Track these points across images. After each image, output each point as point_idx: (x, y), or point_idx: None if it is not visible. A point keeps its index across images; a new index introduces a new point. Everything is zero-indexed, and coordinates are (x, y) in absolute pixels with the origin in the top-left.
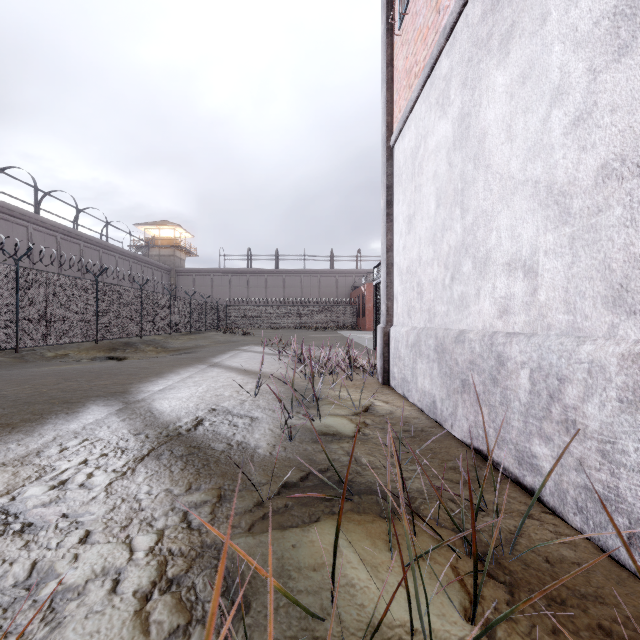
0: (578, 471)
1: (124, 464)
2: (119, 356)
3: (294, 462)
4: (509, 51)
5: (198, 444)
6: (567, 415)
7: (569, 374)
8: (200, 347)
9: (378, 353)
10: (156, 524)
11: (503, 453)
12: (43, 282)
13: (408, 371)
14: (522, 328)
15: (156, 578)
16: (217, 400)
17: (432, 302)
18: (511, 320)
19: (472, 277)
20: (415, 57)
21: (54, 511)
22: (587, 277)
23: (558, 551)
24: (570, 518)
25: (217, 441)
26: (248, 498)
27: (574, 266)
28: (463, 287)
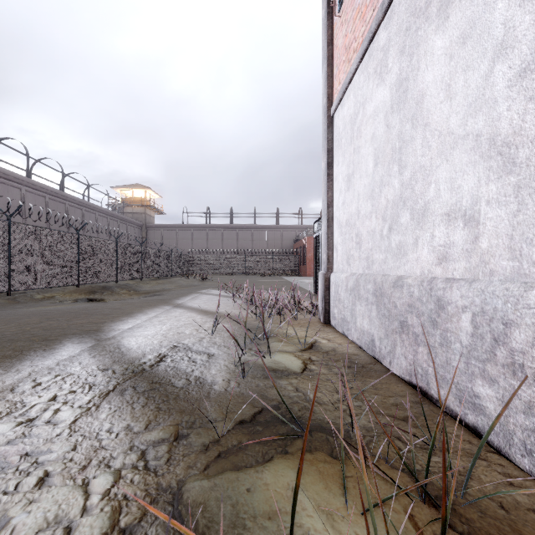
0: (527, 414)
1: (90, 400)
2: (97, 298)
3: (247, 398)
4: (448, 15)
5: (159, 380)
6: (514, 359)
7: (516, 319)
8: (166, 290)
9: (320, 296)
10: (114, 464)
11: (443, 391)
12: (32, 235)
13: (347, 312)
14: (462, 274)
15: (108, 529)
16: (178, 338)
17: (370, 251)
18: (450, 266)
19: (410, 227)
20: (354, 34)
21: (17, 450)
22: (534, 224)
23: (511, 496)
24: (517, 459)
25: (177, 377)
26: (204, 436)
27: (520, 214)
28: (401, 237)
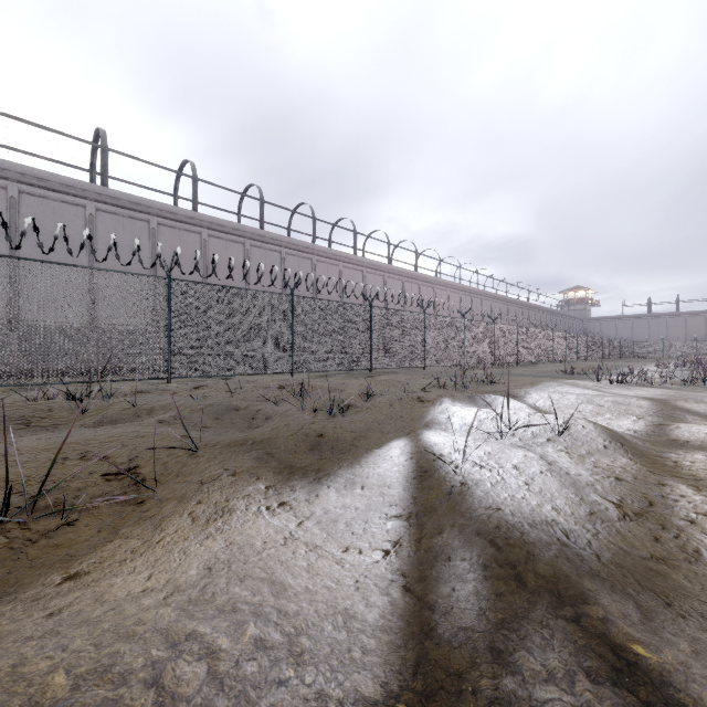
0: None
1: None
2: None
3: None
4: None
5: None
6: None
7: None
8: None
9: None
10: None
11: None
12: (597, 340)
13: None
14: None
15: None
16: None
17: None
18: None
19: None
20: None
21: None
22: None
23: None
24: None
25: None
26: None
27: None
28: None
